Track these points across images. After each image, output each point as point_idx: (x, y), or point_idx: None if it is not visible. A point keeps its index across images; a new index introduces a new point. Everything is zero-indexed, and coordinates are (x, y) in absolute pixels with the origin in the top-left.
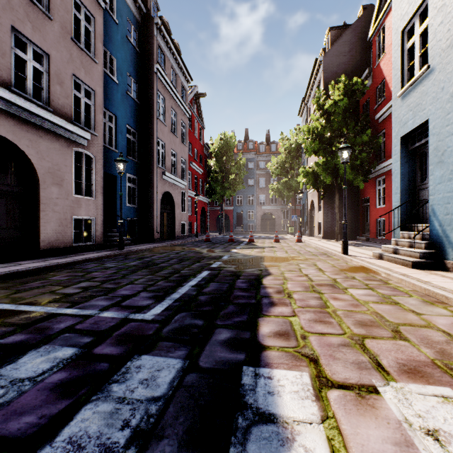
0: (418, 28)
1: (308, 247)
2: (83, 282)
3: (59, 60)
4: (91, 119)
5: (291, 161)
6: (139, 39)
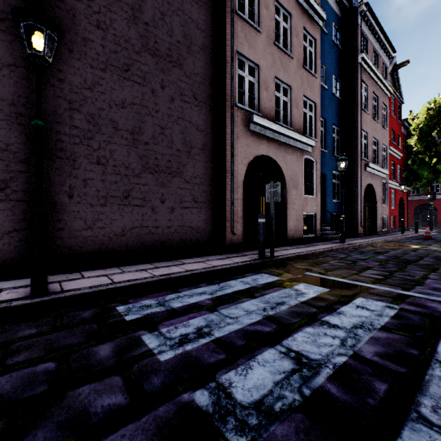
0: None
1: None
2: (367, 270)
3: (296, 88)
4: (312, 128)
5: None
6: (341, 38)
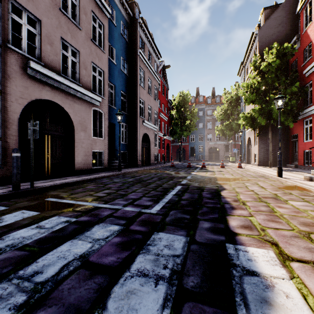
0: None
1: (247, 171)
2: (105, 190)
3: (85, 54)
4: (101, 89)
5: (232, 109)
6: (128, 34)
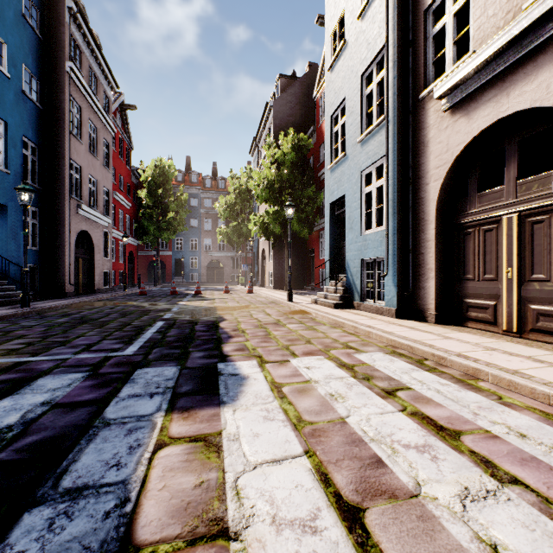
0: (340, 120)
1: (259, 297)
2: (16, 340)
3: None
4: None
5: (242, 204)
6: (41, 21)
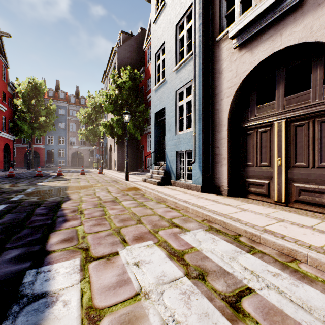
0: (162, 57)
1: (106, 177)
2: None
3: None
4: None
5: (97, 114)
6: None
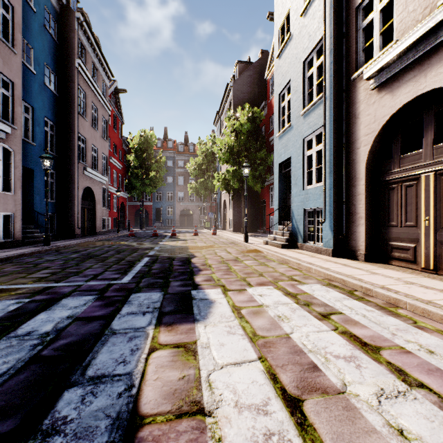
0: (287, 97)
1: (221, 238)
2: (43, 270)
3: None
4: (9, 111)
5: (208, 164)
6: (57, 30)
